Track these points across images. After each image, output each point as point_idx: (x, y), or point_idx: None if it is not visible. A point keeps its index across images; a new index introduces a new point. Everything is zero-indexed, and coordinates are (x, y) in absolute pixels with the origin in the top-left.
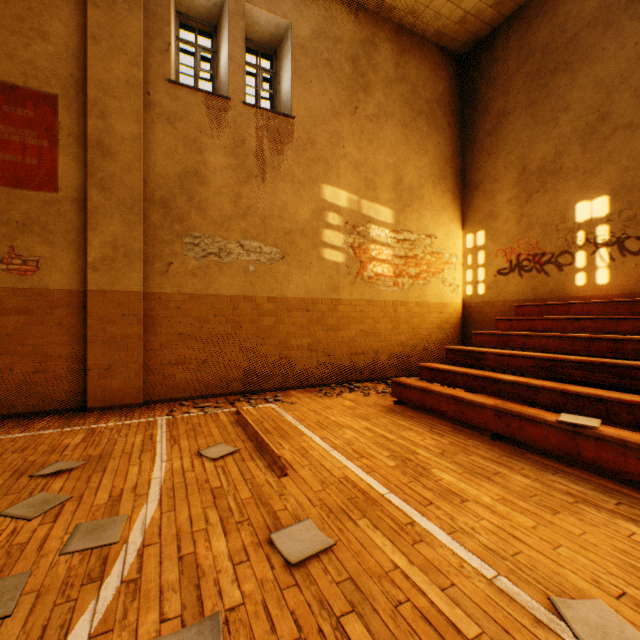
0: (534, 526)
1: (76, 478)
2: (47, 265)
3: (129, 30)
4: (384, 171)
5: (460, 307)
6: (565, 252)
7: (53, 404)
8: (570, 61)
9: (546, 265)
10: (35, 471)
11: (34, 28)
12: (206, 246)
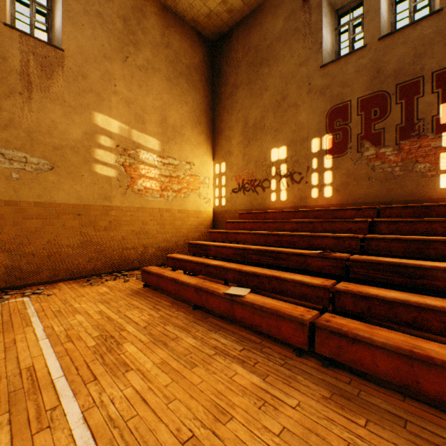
0: (168, 384)
1: None
2: None
3: None
4: (152, 111)
5: (212, 214)
6: (266, 179)
7: None
8: (269, 59)
9: (257, 187)
10: None
11: None
12: None
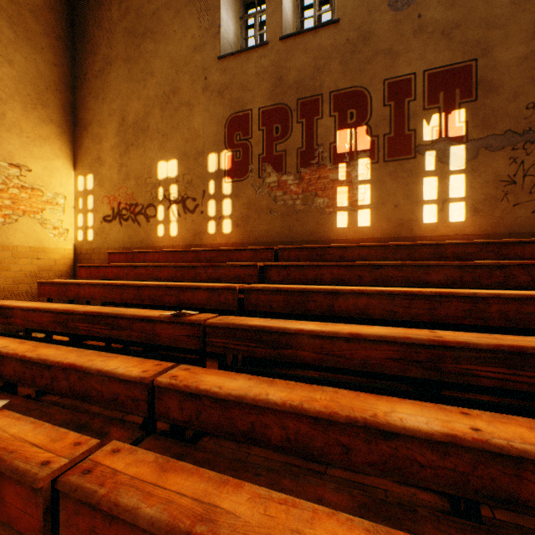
0: None
1: None
2: None
3: None
4: None
5: (72, 253)
6: (152, 205)
7: None
8: (155, 31)
9: (139, 215)
10: None
11: None
12: None
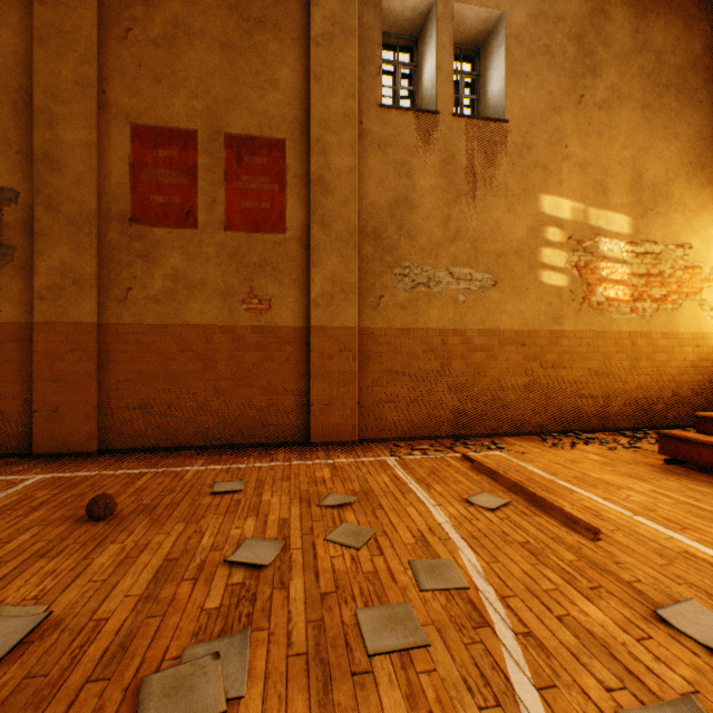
0: None
1: (362, 512)
2: (277, 303)
3: (345, 62)
4: (617, 169)
5: None
6: None
7: (282, 436)
8: None
9: None
10: (317, 501)
11: (267, 79)
12: (415, 276)
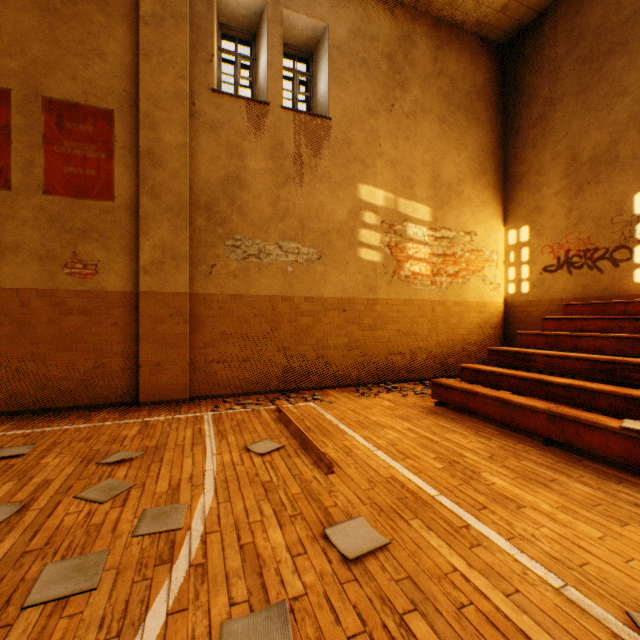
0: (601, 537)
1: (137, 467)
2: (104, 269)
3: (176, 44)
4: (421, 168)
5: (501, 306)
6: (621, 247)
7: (109, 398)
8: (627, 41)
9: (599, 261)
10: (100, 459)
11: (93, 49)
12: (246, 248)
